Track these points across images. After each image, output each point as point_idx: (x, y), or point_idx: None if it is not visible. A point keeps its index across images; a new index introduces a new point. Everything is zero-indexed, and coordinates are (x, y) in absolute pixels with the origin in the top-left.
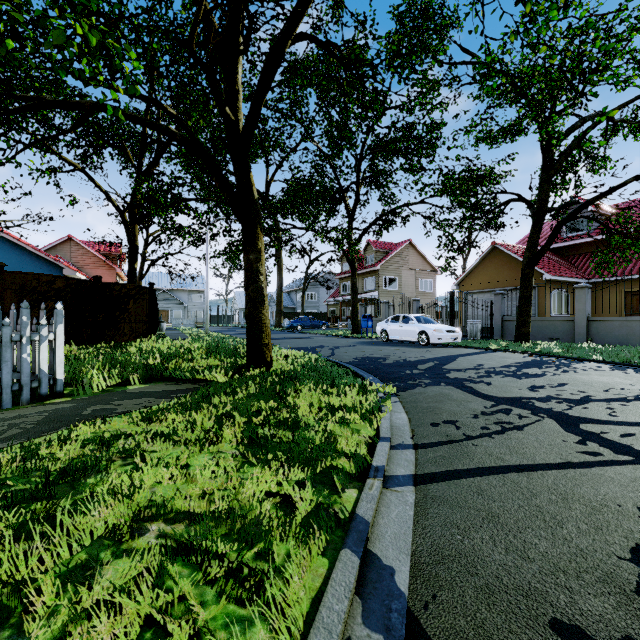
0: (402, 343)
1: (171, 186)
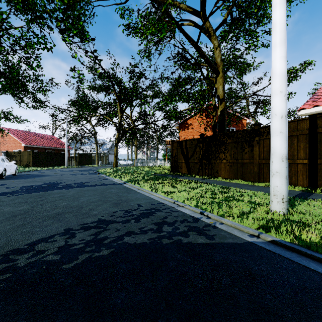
0: (9, 177)
1: (167, 78)
